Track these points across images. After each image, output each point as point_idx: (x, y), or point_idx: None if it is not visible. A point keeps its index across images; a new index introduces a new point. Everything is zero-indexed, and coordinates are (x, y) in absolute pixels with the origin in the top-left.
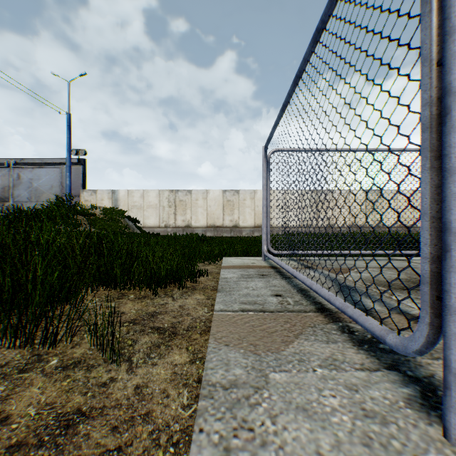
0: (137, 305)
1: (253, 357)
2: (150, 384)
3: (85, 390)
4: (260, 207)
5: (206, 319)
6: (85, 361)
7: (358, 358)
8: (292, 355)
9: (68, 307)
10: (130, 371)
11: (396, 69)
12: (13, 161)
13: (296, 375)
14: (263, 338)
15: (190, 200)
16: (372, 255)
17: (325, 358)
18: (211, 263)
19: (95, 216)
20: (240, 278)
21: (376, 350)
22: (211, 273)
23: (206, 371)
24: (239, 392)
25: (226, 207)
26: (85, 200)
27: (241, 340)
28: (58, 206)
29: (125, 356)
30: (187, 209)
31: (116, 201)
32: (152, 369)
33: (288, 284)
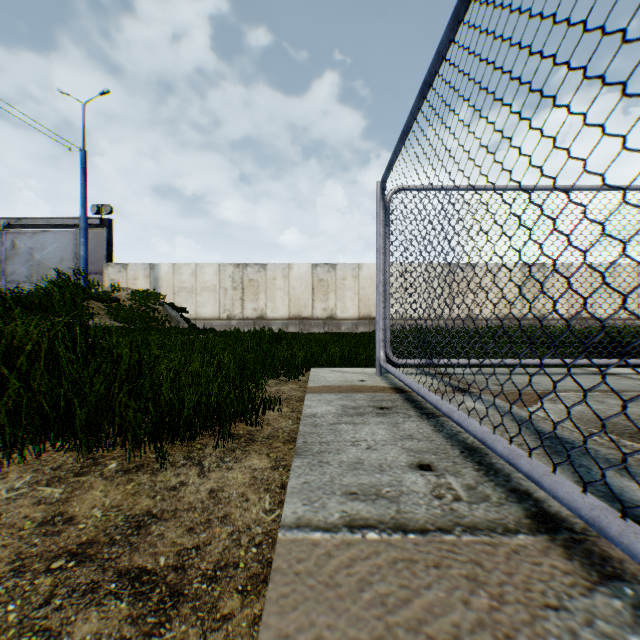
0: (113, 492)
1: None
2: None
3: None
4: (367, 290)
5: (264, 534)
6: None
7: None
8: None
9: None
10: None
11: None
12: (5, 222)
13: None
14: None
15: (265, 279)
16: None
17: None
18: (291, 380)
19: (120, 302)
20: (341, 417)
21: None
22: (288, 400)
23: None
24: None
25: (317, 290)
26: (110, 279)
27: None
28: (60, 288)
29: None
30: (260, 292)
31: (156, 280)
32: None
33: (437, 433)
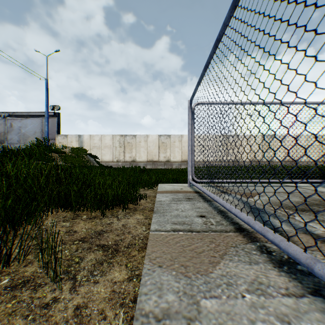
0: (87, 224)
1: (184, 280)
2: (90, 304)
3: (27, 313)
4: (185, 147)
5: (143, 237)
6: (34, 280)
7: (281, 281)
8: (220, 277)
9: (30, 227)
10: (72, 290)
11: (324, 5)
12: (7, 114)
13: (226, 302)
14: (192, 258)
15: (135, 142)
16: (295, 186)
17: (251, 281)
18: (150, 189)
19: (65, 153)
20: (171, 201)
21: (296, 272)
22: (149, 196)
23: (140, 297)
24: (171, 324)
25: (161, 147)
26: (59, 142)
27: (173, 261)
28: (37, 146)
29: (71, 274)
30: (133, 148)
31: (81, 143)
32: (94, 287)
33: (210, 206)
